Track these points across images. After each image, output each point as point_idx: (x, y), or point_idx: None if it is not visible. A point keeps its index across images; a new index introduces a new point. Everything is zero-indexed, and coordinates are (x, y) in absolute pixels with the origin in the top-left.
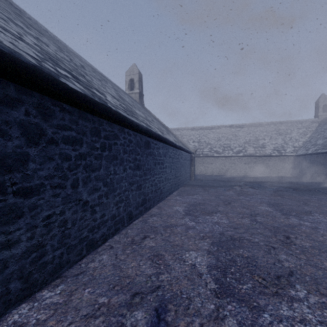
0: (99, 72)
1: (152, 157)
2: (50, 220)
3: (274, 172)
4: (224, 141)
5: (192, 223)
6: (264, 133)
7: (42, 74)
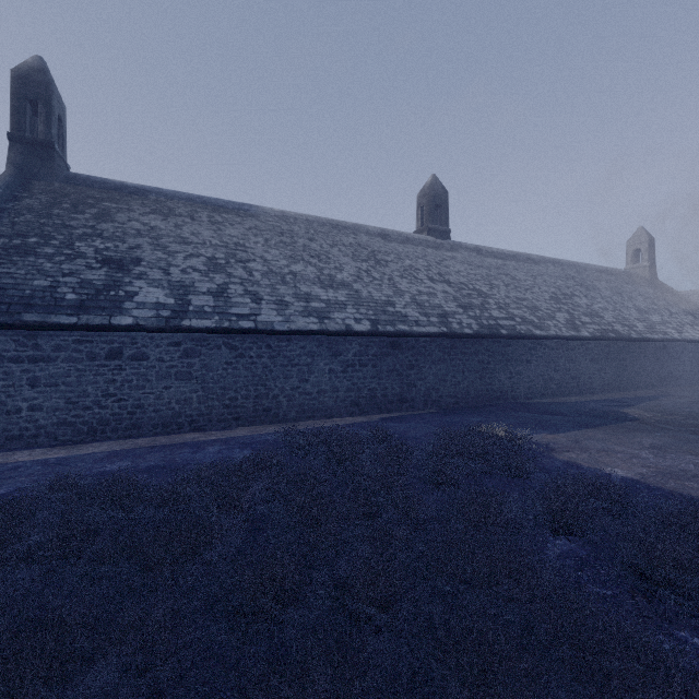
0: (601, 268)
1: (667, 354)
2: (629, 374)
3: None
4: None
5: (696, 391)
6: None
7: (630, 338)
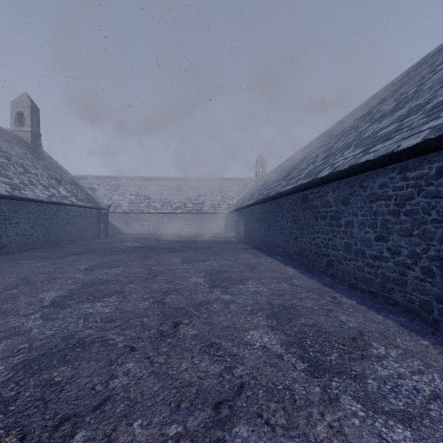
0: None
1: None
2: None
3: (209, 230)
4: (166, 196)
5: None
6: (208, 189)
7: None
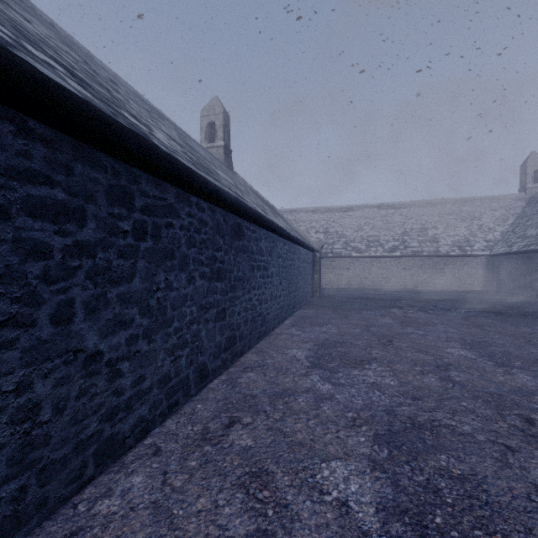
0: (153, 106)
1: (246, 255)
2: None
3: (453, 284)
4: (369, 232)
5: (326, 385)
6: (436, 217)
7: None
